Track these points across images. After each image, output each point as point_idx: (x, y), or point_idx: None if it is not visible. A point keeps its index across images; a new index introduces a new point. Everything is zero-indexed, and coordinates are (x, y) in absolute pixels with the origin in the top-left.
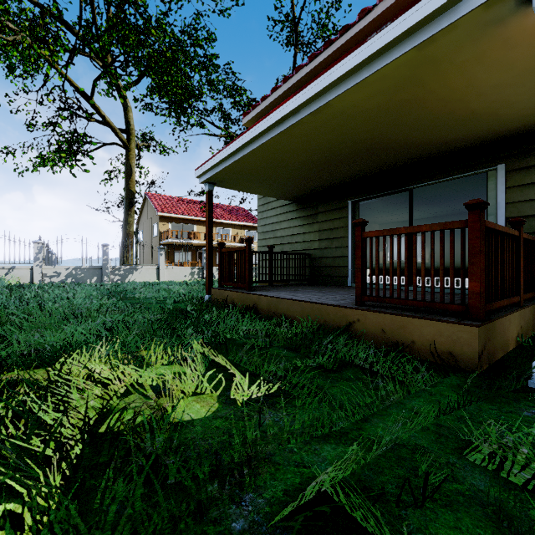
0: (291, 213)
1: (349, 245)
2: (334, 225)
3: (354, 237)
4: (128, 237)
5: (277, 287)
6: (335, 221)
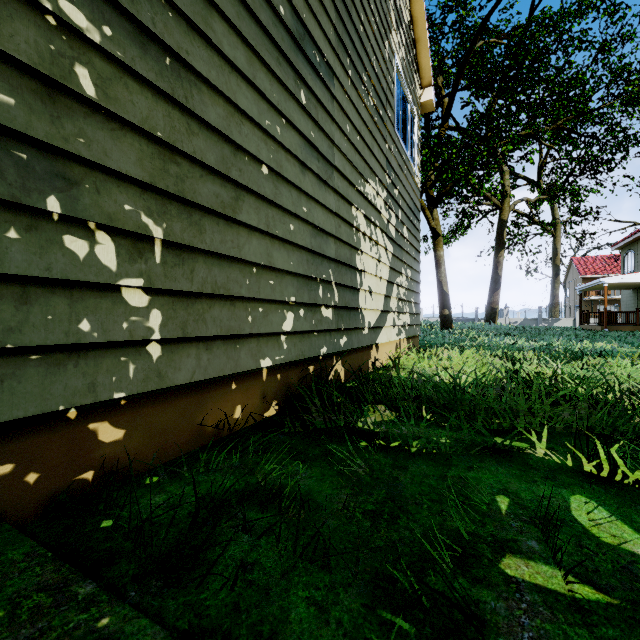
0: (630, 294)
1: None
2: None
3: None
4: (554, 298)
5: None
6: None
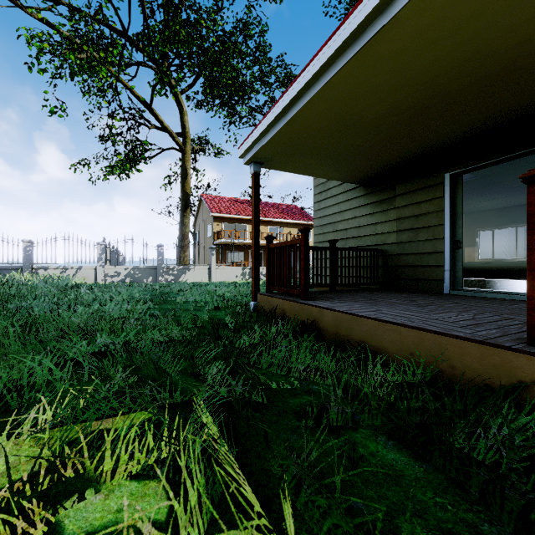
0: (357, 200)
1: (445, 236)
2: (421, 210)
3: (454, 225)
4: (184, 238)
5: (342, 294)
6: (422, 204)
